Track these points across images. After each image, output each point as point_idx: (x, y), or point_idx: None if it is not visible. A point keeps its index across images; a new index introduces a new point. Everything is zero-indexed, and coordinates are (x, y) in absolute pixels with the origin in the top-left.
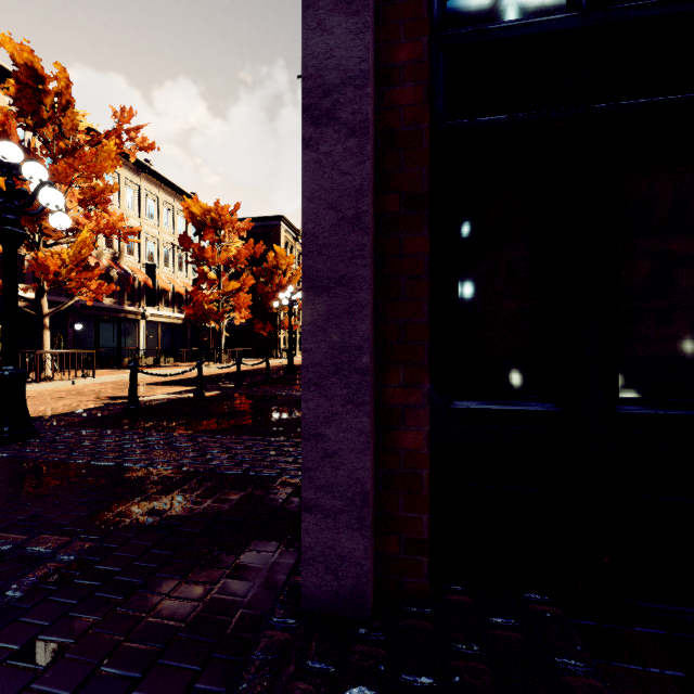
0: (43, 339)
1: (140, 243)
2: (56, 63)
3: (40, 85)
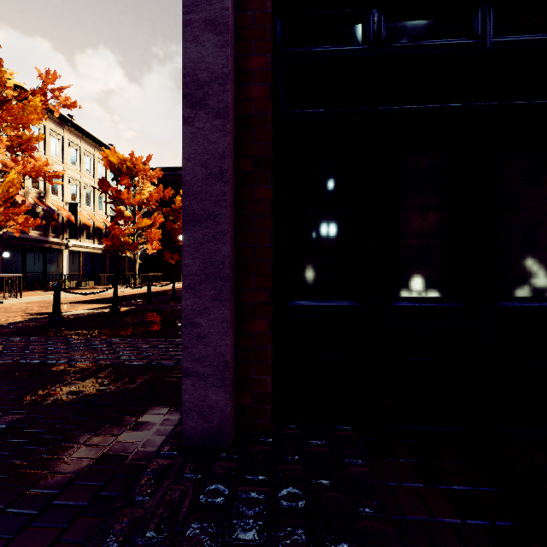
0: None
1: (63, 185)
2: None
3: None
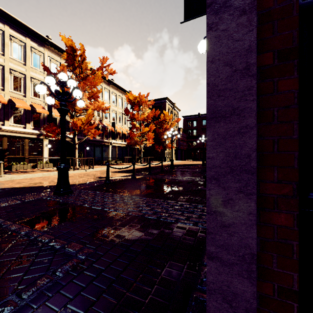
0: (76, 153)
1: (109, 113)
2: (80, 43)
3: (74, 53)
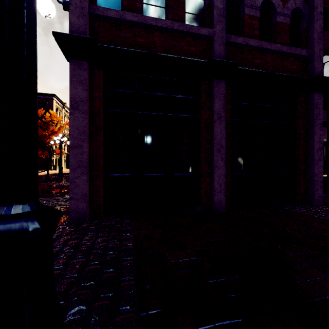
0: None
1: None
2: None
3: None
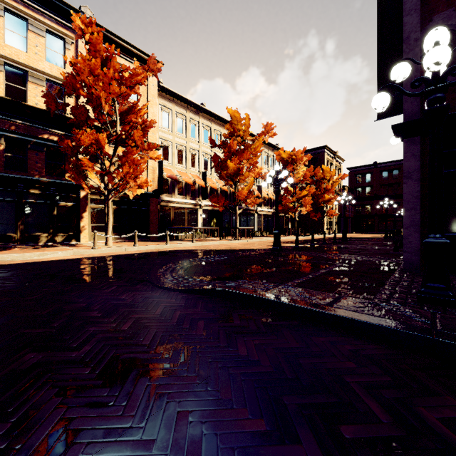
0: (237, 223)
1: None
2: (246, 113)
3: (238, 123)
